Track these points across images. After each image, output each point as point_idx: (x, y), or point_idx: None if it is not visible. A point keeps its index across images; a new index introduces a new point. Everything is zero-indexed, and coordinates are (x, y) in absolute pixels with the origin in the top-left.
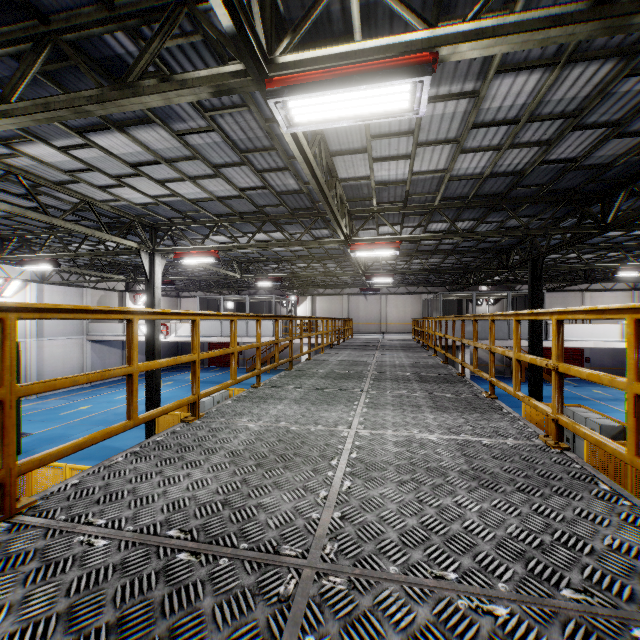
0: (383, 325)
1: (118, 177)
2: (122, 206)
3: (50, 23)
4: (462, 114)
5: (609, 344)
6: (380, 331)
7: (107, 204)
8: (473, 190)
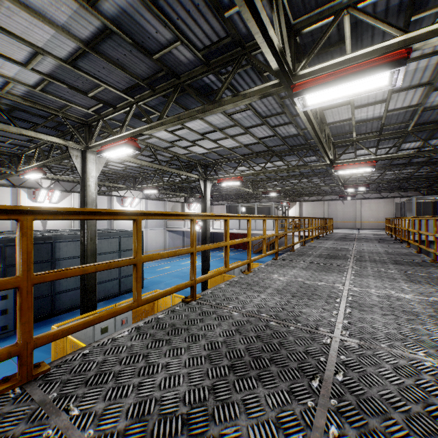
0: (358, 223)
1: (193, 141)
2: (192, 156)
3: (180, 78)
4: (433, 65)
5: None
6: (355, 227)
7: (185, 156)
8: None
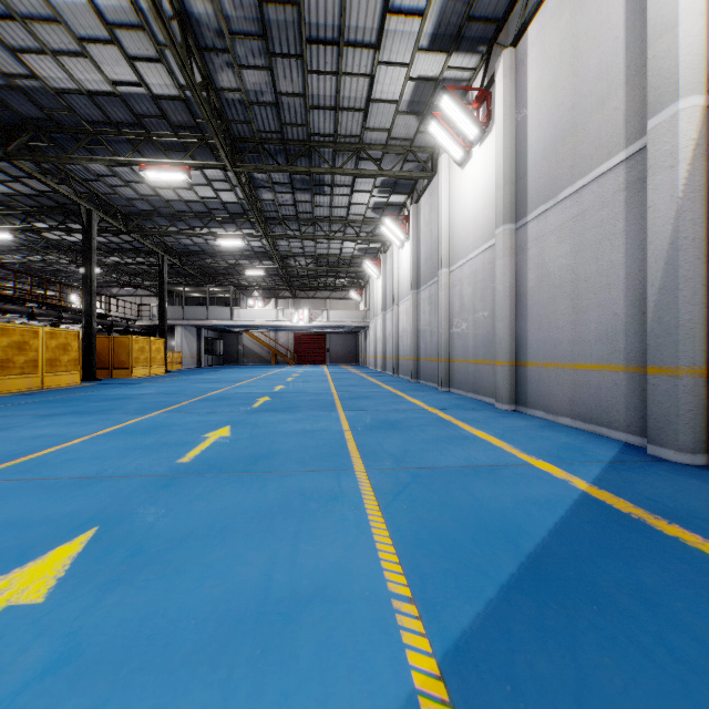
0: None
1: None
2: None
3: None
4: None
5: (270, 323)
6: None
7: None
8: (38, 203)
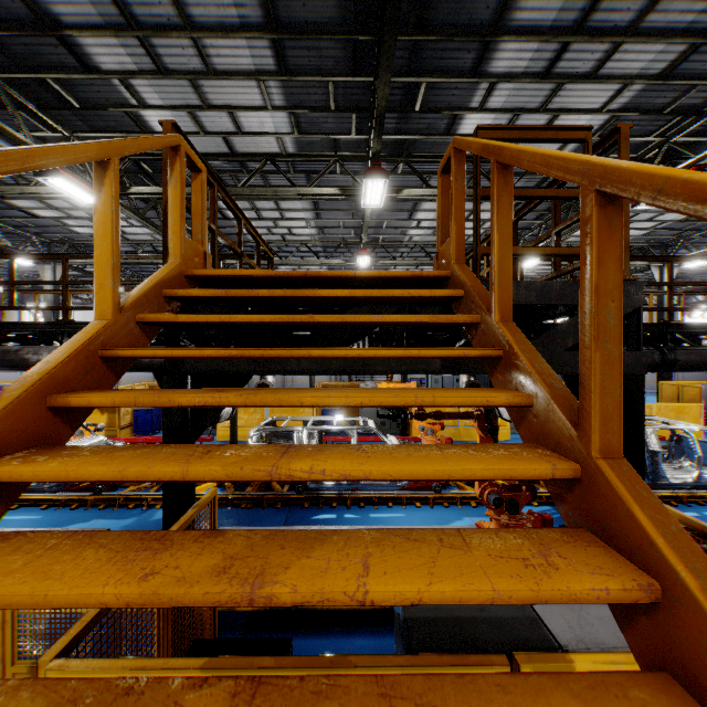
0: None
1: None
2: (632, 239)
3: (572, 201)
4: None
5: None
6: None
7: None
8: None
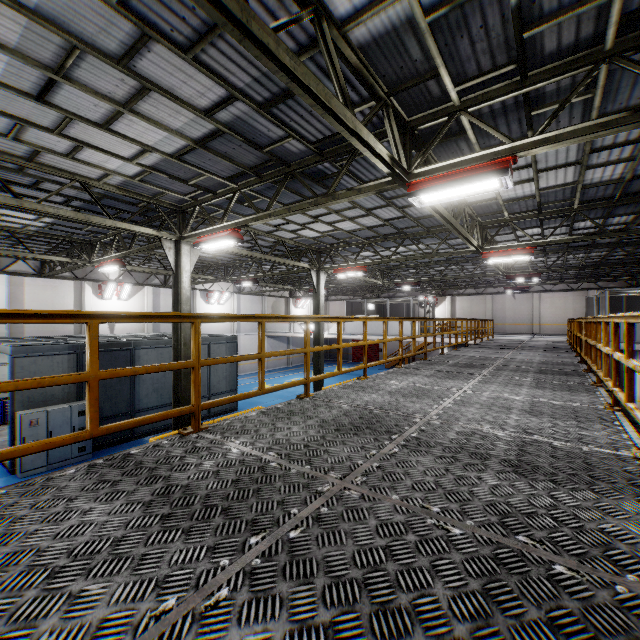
0: (535, 326)
1: (304, 225)
2: (301, 240)
3: (291, 166)
4: (576, 146)
5: None
6: (531, 332)
7: (292, 240)
8: (617, 191)
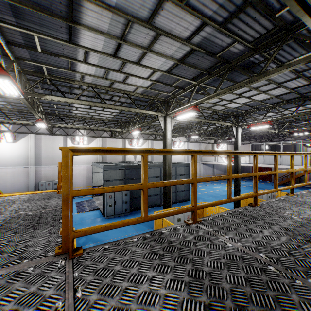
0: None
1: (231, 100)
2: (227, 110)
3: (231, 62)
4: None
5: None
6: None
7: (221, 111)
8: None
